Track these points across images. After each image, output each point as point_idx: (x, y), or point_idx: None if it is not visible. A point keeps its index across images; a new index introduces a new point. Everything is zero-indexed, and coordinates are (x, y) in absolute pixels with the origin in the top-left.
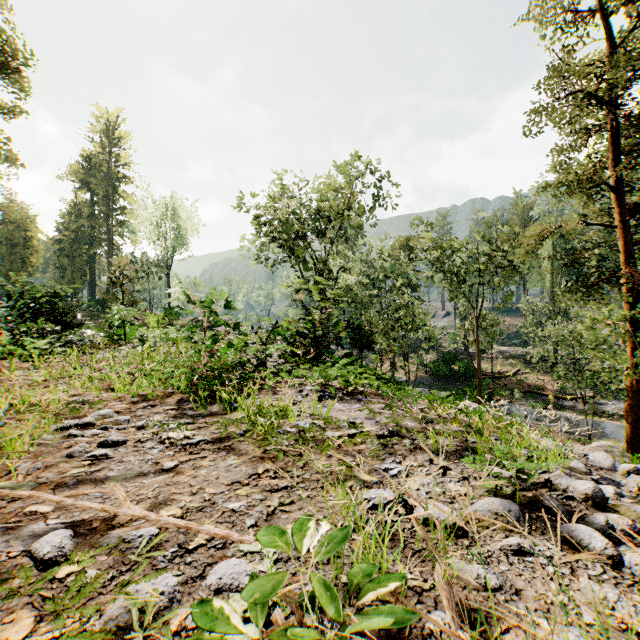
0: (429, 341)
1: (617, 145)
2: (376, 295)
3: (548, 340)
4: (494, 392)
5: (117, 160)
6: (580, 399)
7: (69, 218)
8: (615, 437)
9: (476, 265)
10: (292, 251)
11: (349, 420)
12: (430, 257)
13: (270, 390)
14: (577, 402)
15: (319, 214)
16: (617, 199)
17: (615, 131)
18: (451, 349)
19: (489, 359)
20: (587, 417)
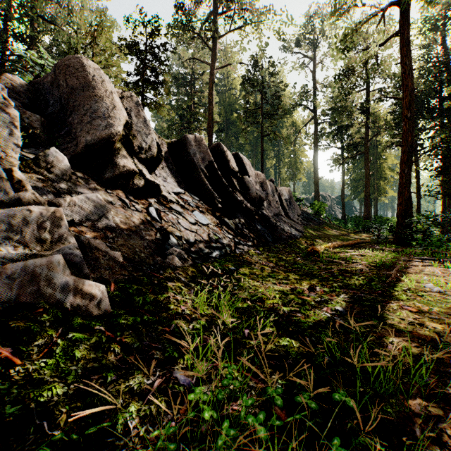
0: None
1: None
2: None
3: None
4: None
5: None
6: None
7: None
8: None
9: None
10: None
11: None
12: None
13: None
14: None
15: None
16: None
17: None
18: None
19: None
20: None
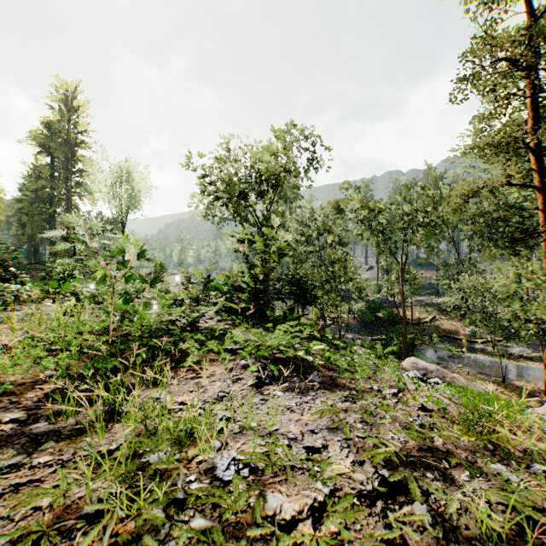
0: (359, 292)
1: (536, 111)
2: (310, 251)
3: (461, 291)
4: (415, 337)
5: (75, 127)
6: (489, 343)
7: (30, 179)
8: (525, 378)
9: (402, 223)
10: (235, 209)
11: (305, 443)
12: (360, 216)
13: (191, 369)
14: (487, 345)
15: (260, 176)
16: (536, 161)
17: (536, 97)
18: (375, 298)
19: (408, 307)
20: (497, 359)
